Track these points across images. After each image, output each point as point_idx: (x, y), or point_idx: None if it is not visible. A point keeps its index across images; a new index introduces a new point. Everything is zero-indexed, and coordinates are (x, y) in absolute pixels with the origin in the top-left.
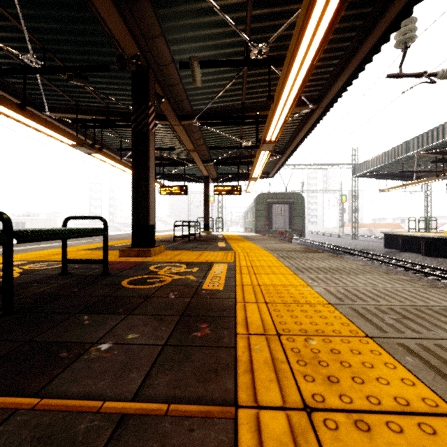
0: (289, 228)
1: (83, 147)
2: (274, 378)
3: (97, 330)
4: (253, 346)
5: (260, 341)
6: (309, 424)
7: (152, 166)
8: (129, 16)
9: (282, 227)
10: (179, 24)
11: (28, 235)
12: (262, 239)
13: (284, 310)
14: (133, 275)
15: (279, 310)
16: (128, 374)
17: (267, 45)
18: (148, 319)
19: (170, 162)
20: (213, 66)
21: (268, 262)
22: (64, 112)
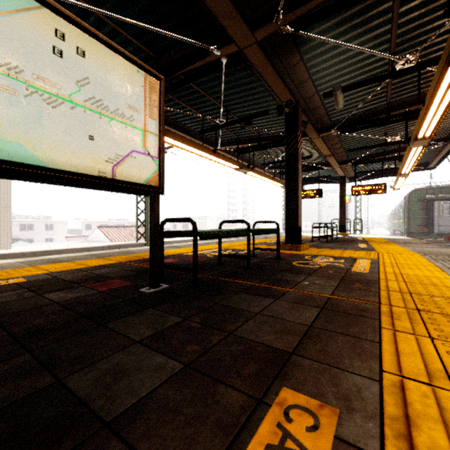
0: None
1: (242, 169)
2: (402, 302)
3: (297, 278)
4: (391, 294)
5: (396, 293)
6: (416, 312)
7: (300, 181)
8: (286, 77)
9: None
10: (324, 66)
11: (254, 232)
12: (415, 243)
13: (419, 286)
14: (296, 260)
15: (415, 286)
16: (324, 291)
17: (415, 54)
18: (321, 278)
19: (305, 168)
20: (355, 88)
21: (415, 261)
22: (229, 144)
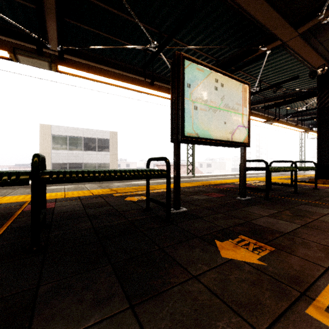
0: None
1: (269, 121)
2: None
3: None
4: None
5: None
6: None
7: None
8: (320, 48)
9: None
10: None
11: (299, 168)
12: None
13: None
14: None
15: None
16: None
17: None
18: None
19: None
20: None
21: None
22: (256, 104)
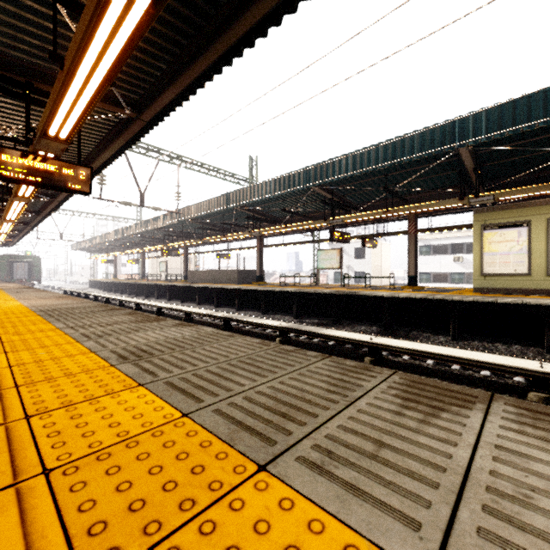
0: (28, 278)
1: None
2: None
3: None
4: None
5: None
6: None
7: None
8: None
9: (23, 277)
10: None
11: None
12: None
13: None
14: None
15: None
16: None
17: None
18: None
19: None
20: None
21: None
22: None
